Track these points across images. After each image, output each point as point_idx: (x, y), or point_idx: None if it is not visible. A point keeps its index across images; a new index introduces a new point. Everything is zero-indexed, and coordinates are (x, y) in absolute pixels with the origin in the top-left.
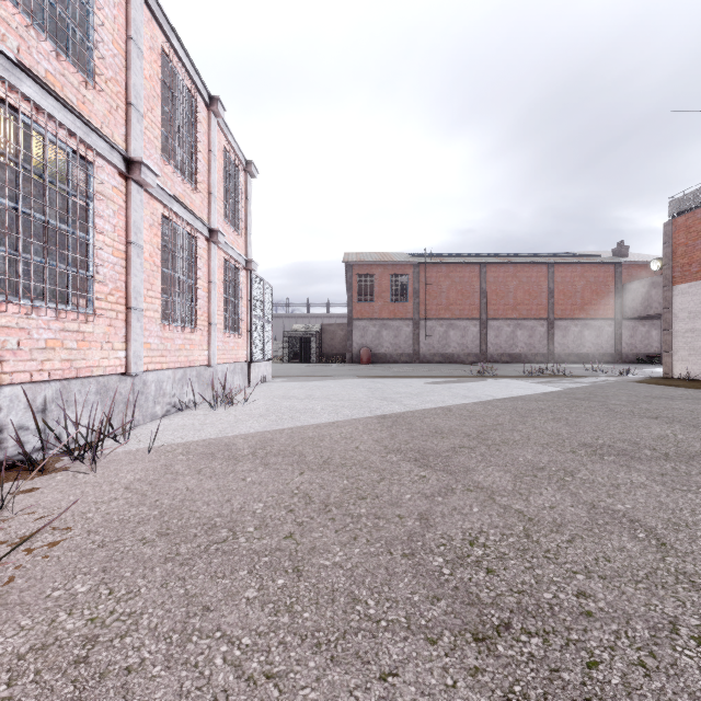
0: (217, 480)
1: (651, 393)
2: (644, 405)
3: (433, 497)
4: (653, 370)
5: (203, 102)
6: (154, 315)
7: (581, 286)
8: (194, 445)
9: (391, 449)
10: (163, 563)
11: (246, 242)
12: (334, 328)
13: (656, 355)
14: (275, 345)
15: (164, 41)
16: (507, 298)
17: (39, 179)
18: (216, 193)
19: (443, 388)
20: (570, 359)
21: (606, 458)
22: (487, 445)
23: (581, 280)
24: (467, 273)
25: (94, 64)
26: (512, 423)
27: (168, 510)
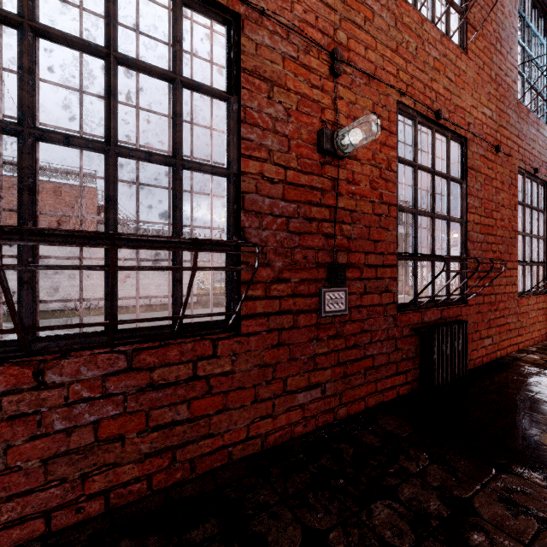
0: None
1: None
2: None
3: None
4: None
5: None
6: None
7: None
8: None
9: None
10: None
11: None
12: None
13: None
14: None
15: None
16: None
17: None
18: None
19: None
20: None
21: None
22: None
23: None
24: None
25: None
26: None
27: None
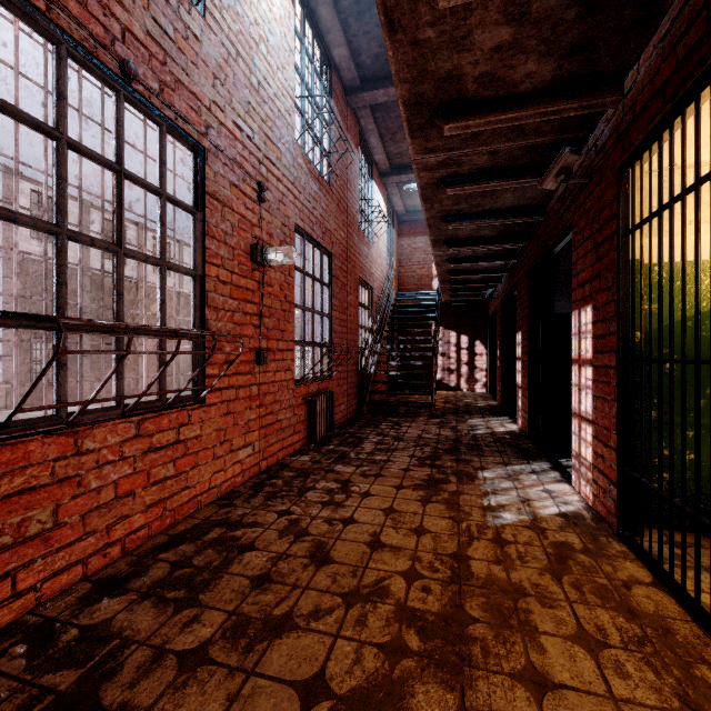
0: None
1: None
2: None
3: None
4: None
5: None
6: None
7: None
8: None
9: None
10: None
11: None
12: None
13: None
14: None
15: None
16: None
17: None
18: None
19: None
20: None
21: None
22: None
23: None
24: None
25: None
26: None
27: None
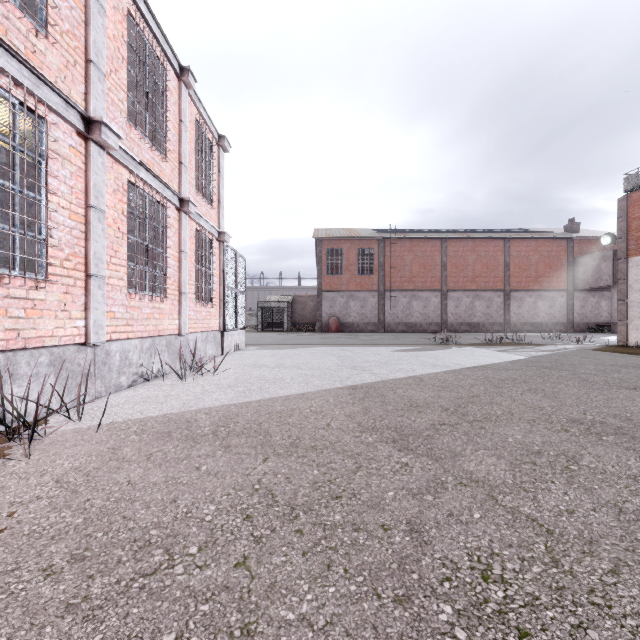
0: (167, 469)
1: (615, 362)
2: (615, 375)
3: (421, 496)
4: (606, 338)
5: (173, 72)
6: (119, 283)
7: (535, 260)
8: (152, 421)
9: (365, 427)
10: (60, 616)
11: (219, 214)
12: (305, 299)
13: (606, 324)
14: (250, 315)
15: (130, 3)
16: (466, 271)
17: (11, 148)
18: (187, 163)
19: (410, 356)
20: (525, 328)
21: (605, 438)
22: (469, 421)
23: (535, 254)
24: (428, 247)
25: (46, 11)
26: (488, 394)
27: (95, 517)
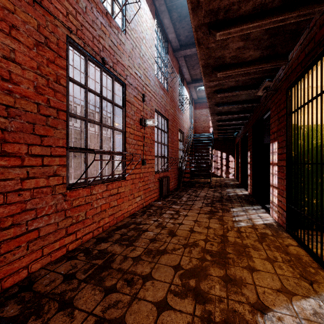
0: None
1: None
2: None
3: None
4: None
5: None
6: None
7: None
8: None
9: None
10: None
11: None
12: None
13: None
14: None
15: None
16: None
17: None
18: None
19: None
20: None
21: None
22: None
23: None
24: None
25: None
26: None
27: None
